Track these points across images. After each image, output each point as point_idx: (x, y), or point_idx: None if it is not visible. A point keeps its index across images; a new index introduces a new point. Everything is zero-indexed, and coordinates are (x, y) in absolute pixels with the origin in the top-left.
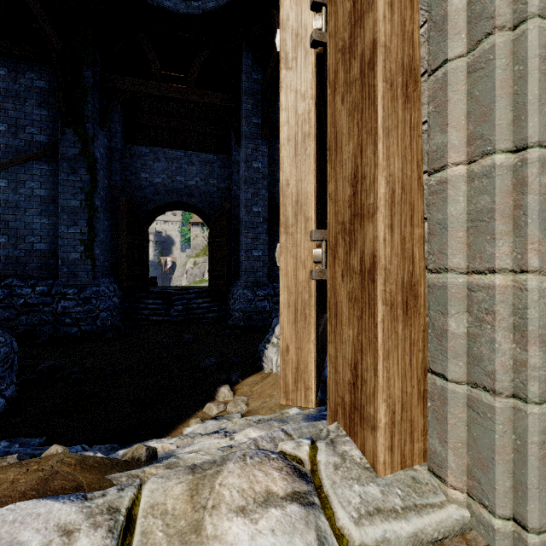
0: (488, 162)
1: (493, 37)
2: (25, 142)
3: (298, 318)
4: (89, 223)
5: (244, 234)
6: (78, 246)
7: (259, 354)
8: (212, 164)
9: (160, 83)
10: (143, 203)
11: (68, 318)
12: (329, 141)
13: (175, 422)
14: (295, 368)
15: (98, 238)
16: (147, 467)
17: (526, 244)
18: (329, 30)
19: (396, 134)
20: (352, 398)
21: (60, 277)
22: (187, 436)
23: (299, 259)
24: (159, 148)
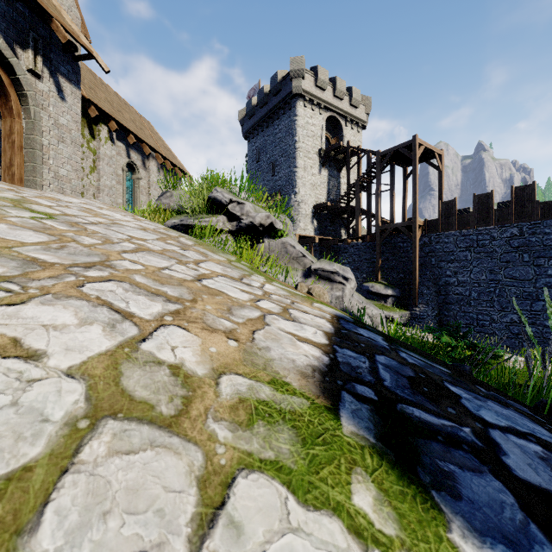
0: (32, 164)
1: (33, 150)
2: None
3: None
4: None
5: None
6: None
7: None
8: None
9: None
10: None
11: None
12: (3, 150)
13: None
14: None
15: None
16: None
17: (37, 174)
18: (3, 128)
19: (19, 155)
20: None
21: None
22: None
23: None
24: None
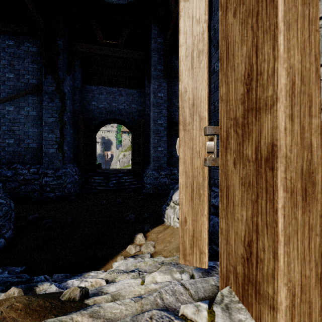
0: None
1: None
2: (24, 84)
3: (194, 197)
4: (60, 131)
5: (152, 137)
6: (54, 145)
7: (162, 212)
8: (133, 95)
9: (102, 46)
10: (93, 119)
11: (48, 188)
12: (221, 53)
13: (107, 258)
14: (191, 236)
15: (66, 140)
16: (75, 313)
17: None
18: None
19: (296, 27)
20: (246, 271)
21: (44, 163)
22: (113, 271)
23: (194, 150)
24: (102, 86)
